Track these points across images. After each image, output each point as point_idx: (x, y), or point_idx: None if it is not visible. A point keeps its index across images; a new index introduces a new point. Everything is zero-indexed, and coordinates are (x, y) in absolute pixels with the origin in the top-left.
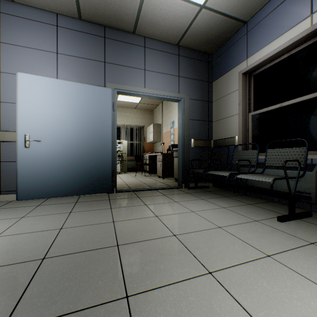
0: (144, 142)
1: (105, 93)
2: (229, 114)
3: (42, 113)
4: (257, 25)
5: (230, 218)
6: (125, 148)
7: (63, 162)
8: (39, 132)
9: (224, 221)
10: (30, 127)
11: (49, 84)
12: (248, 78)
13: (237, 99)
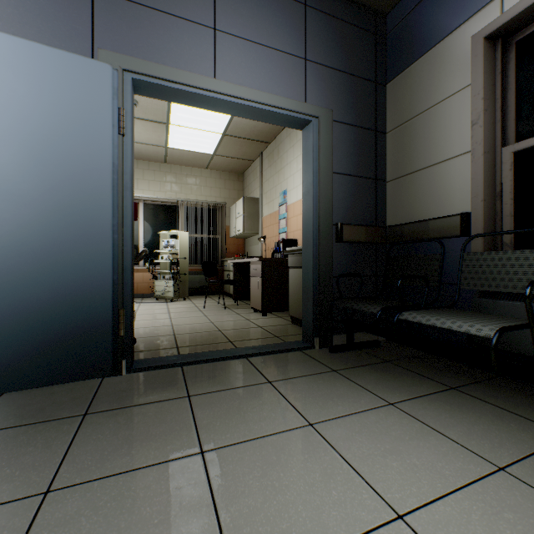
0: (225, 236)
1: (89, 75)
2: (436, 156)
3: None
4: None
5: None
6: (185, 248)
7: None
8: None
9: None
10: None
11: None
12: (501, 51)
13: (468, 113)
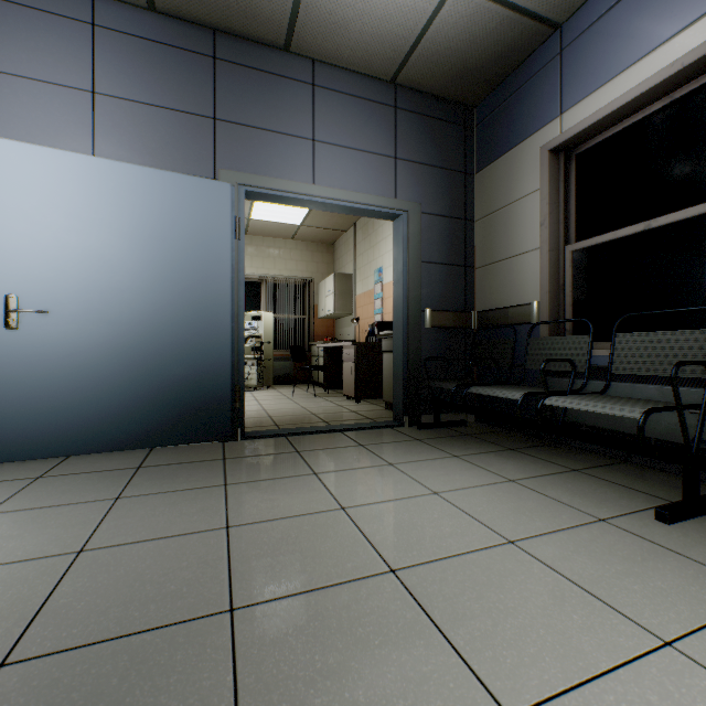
0: (313, 316)
1: (215, 194)
2: (515, 248)
3: (53, 241)
4: (587, 30)
5: (534, 513)
6: (269, 331)
7: (108, 366)
8: (44, 288)
9: (519, 521)
10: (22, 277)
11: (70, 170)
12: (563, 162)
13: (538, 213)
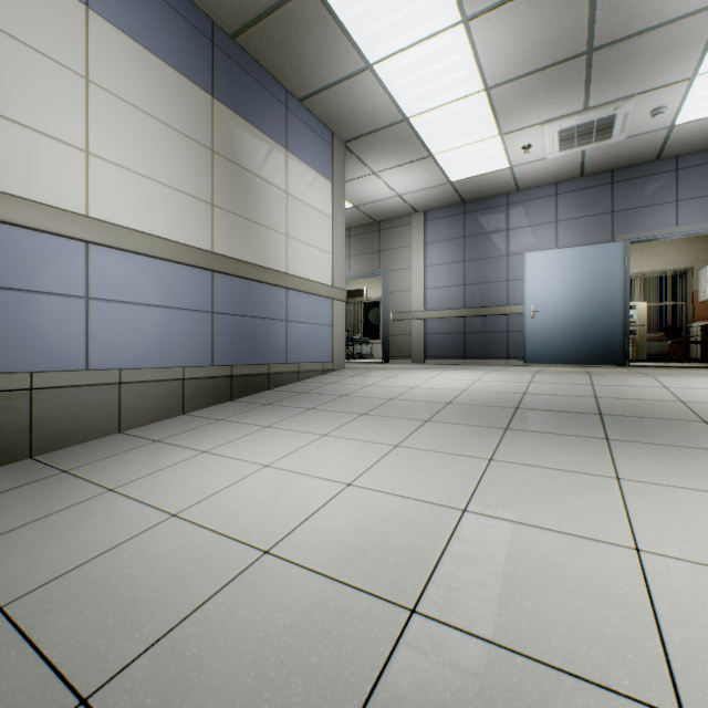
0: (691, 301)
1: (612, 249)
2: None
3: (545, 285)
4: None
5: None
6: (642, 317)
7: (564, 330)
8: (542, 302)
9: None
10: (535, 299)
11: (550, 257)
12: None
13: None
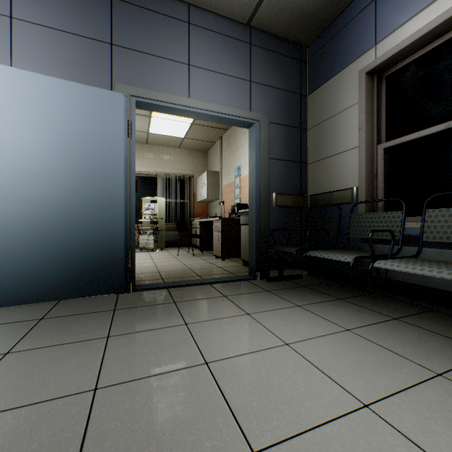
0: (193, 201)
1: (110, 101)
2: (339, 148)
3: None
4: None
5: (377, 367)
6: (162, 210)
7: (20, 235)
8: None
9: (366, 377)
10: None
11: None
12: (376, 81)
13: (356, 121)
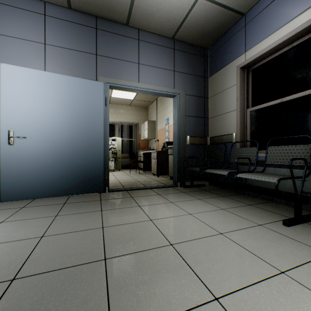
0: (138, 139)
1: (96, 87)
2: (226, 110)
3: (28, 107)
4: (256, 16)
5: (231, 222)
6: (119, 145)
7: (51, 160)
8: (24, 127)
9: (225, 225)
10: (15, 122)
11: (35, 77)
12: (246, 73)
13: (235, 95)
